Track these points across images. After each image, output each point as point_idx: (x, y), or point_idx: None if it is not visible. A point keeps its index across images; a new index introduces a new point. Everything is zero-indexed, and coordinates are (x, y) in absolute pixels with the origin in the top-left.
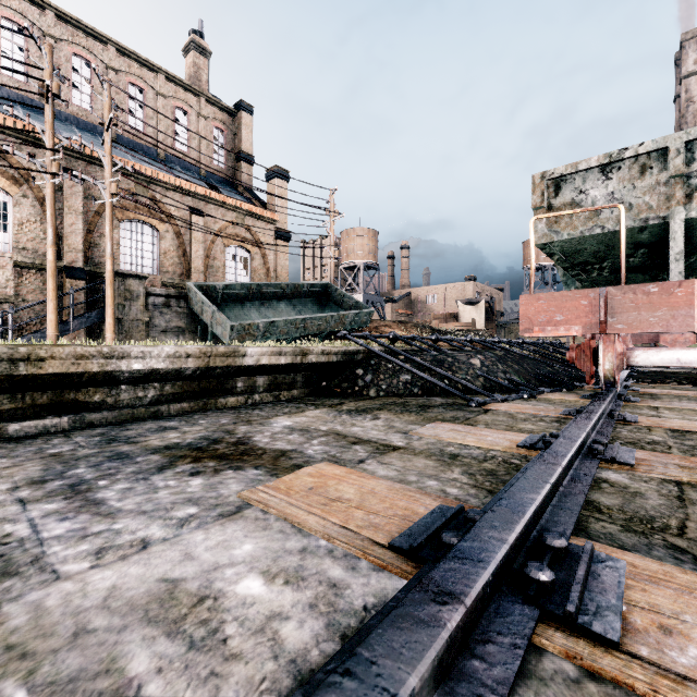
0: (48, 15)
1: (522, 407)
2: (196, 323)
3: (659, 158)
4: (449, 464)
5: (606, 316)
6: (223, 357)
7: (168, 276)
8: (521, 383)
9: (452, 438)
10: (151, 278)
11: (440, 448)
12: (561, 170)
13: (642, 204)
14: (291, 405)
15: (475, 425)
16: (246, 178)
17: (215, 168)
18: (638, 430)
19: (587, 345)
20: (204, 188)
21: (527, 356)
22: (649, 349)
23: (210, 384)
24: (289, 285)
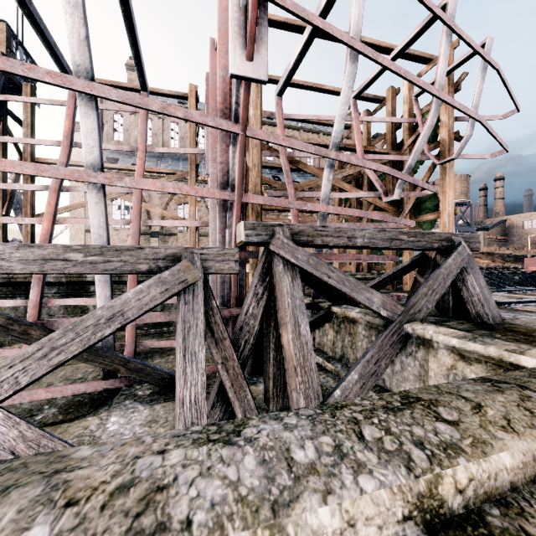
0: (301, 132)
1: None
2: None
3: None
4: None
5: None
6: None
7: None
8: (535, 285)
9: None
10: None
11: None
12: None
13: None
14: None
15: None
16: None
17: None
18: None
19: None
20: None
21: None
22: None
23: None
24: None
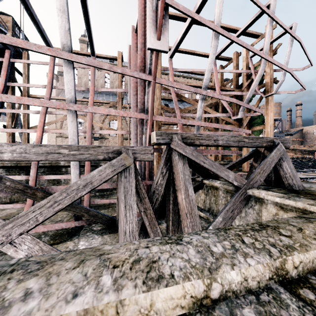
0: (181, 78)
1: None
2: None
3: None
4: None
5: None
6: None
7: None
8: None
9: None
10: None
11: None
12: None
13: None
14: None
15: None
16: None
17: None
18: None
19: None
20: None
21: None
22: None
23: None
24: None
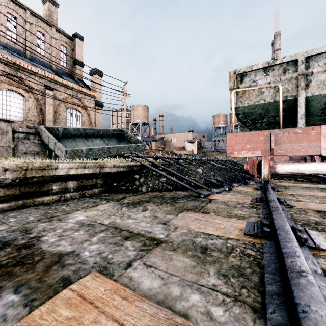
0: None
1: (228, 197)
2: (46, 149)
3: (292, 65)
4: (203, 261)
5: (274, 145)
6: (39, 170)
7: (30, 122)
8: (222, 182)
9: (198, 228)
10: (20, 123)
11: (191, 239)
12: (244, 69)
13: (284, 88)
14: (90, 200)
15: (208, 213)
16: (79, 73)
17: (61, 66)
18: (300, 212)
19: (255, 162)
20: (53, 75)
21: (221, 167)
22: (284, 163)
23: (30, 189)
24: (101, 130)
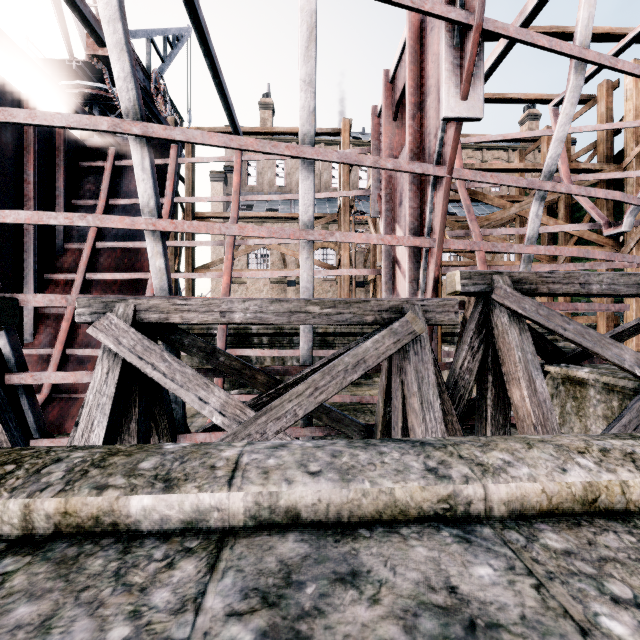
0: None
1: None
2: None
3: None
4: None
5: None
6: None
7: None
8: None
9: None
10: None
11: None
12: None
13: None
14: None
15: None
16: None
17: None
18: None
19: None
20: None
21: None
22: None
23: None
24: None
